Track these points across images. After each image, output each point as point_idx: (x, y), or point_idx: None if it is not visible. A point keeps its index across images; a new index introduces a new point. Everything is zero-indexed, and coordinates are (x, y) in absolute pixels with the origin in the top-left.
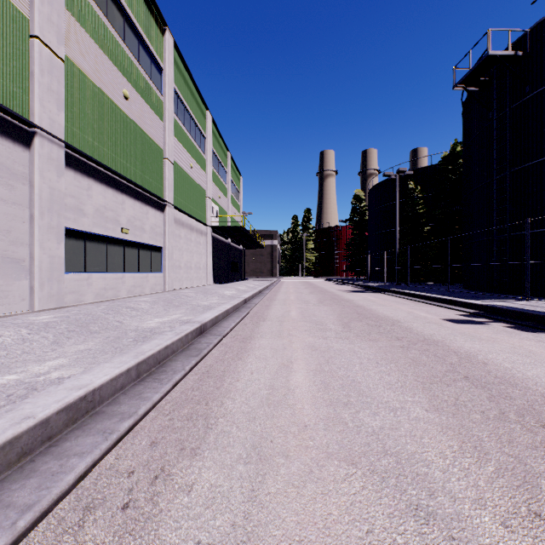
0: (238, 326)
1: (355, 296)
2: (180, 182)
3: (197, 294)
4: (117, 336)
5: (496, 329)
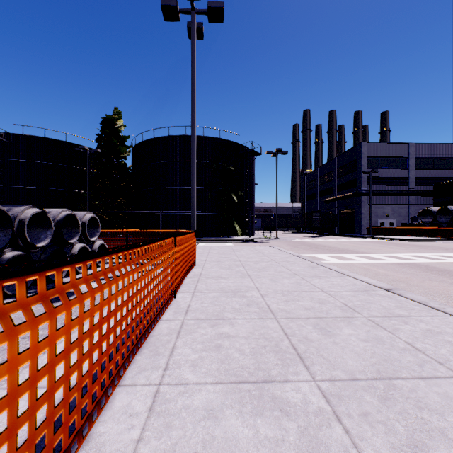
0: None
1: None
2: None
3: None
4: None
5: None
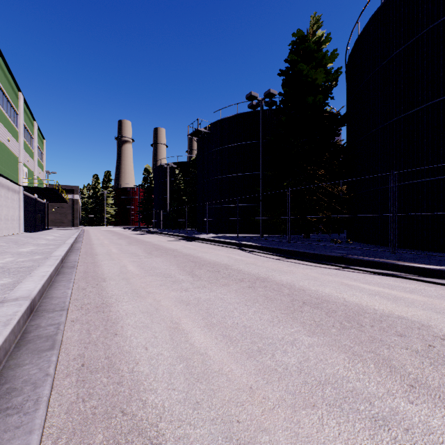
0: (83, 246)
1: (139, 236)
2: (1, 153)
3: (26, 238)
4: (17, 254)
5: (180, 241)
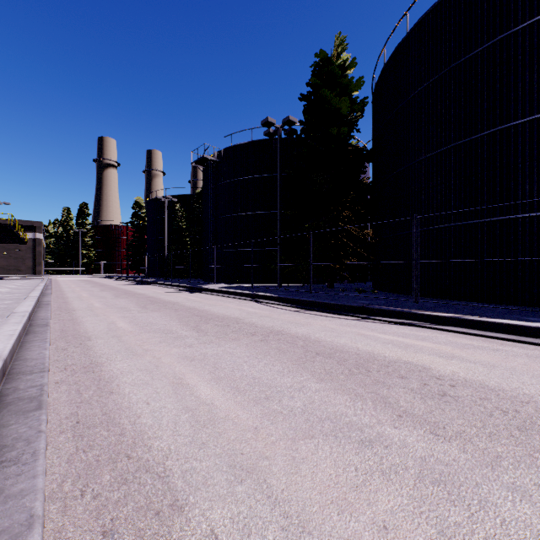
0: (54, 300)
1: (129, 287)
2: None
3: None
4: None
5: (182, 293)
